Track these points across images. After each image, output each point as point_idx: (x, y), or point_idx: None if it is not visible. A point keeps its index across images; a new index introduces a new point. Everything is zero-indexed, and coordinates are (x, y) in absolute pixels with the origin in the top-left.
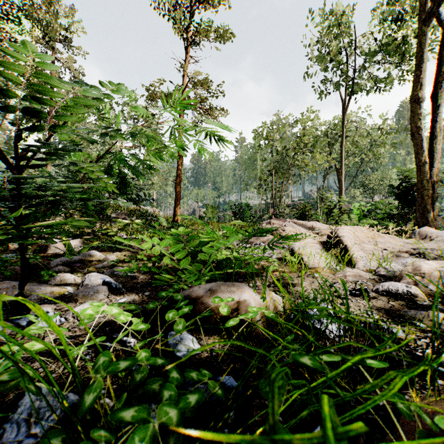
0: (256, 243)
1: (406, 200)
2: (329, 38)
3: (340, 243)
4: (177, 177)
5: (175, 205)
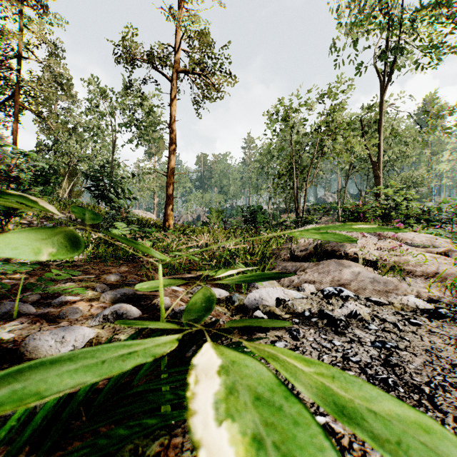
0: (330, 293)
1: None
2: None
3: None
4: (169, 169)
5: (165, 206)
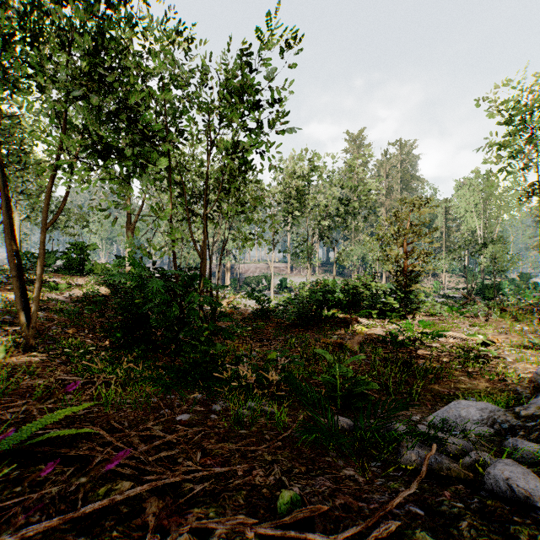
0: None
1: None
2: None
3: None
4: None
5: None
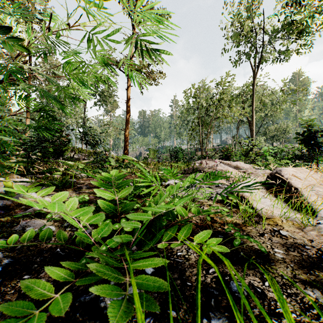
0: None
1: (310, 144)
2: (244, 19)
3: (288, 185)
4: (126, 127)
5: (124, 149)
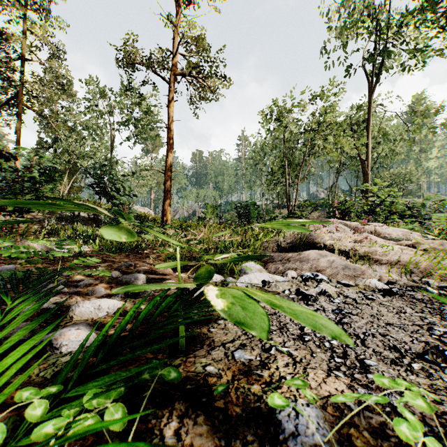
0: (308, 277)
1: None
2: None
3: None
4: (167, 167)
5: (163, 202)
